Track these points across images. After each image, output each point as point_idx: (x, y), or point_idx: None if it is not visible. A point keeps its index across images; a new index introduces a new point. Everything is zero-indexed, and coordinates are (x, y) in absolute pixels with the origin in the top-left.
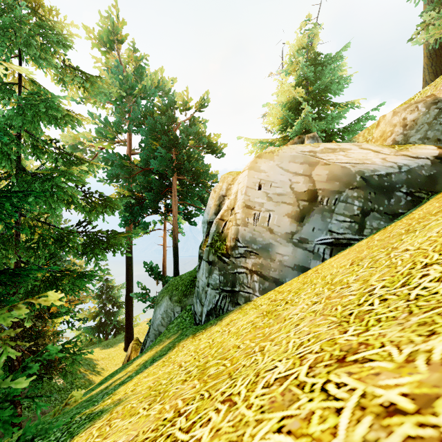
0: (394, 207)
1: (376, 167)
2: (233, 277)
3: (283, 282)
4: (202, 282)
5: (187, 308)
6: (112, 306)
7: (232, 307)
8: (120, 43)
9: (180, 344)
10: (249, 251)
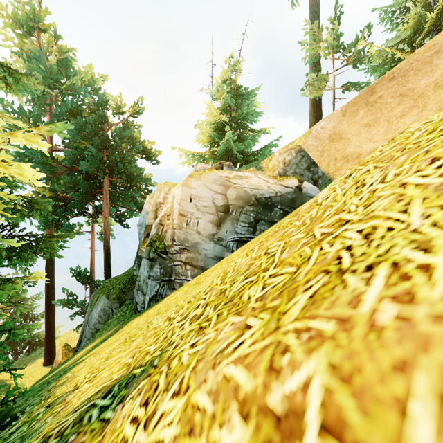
0: (273, 217)
1: (263, 192)
2: (170, 269)
3: (207, 268)
4: (144, 276)
5: (126, 303)
6: (24, 320)
7: (170, 292)
8: (42, 31)
9: (128, 323)
10: (183, 248)
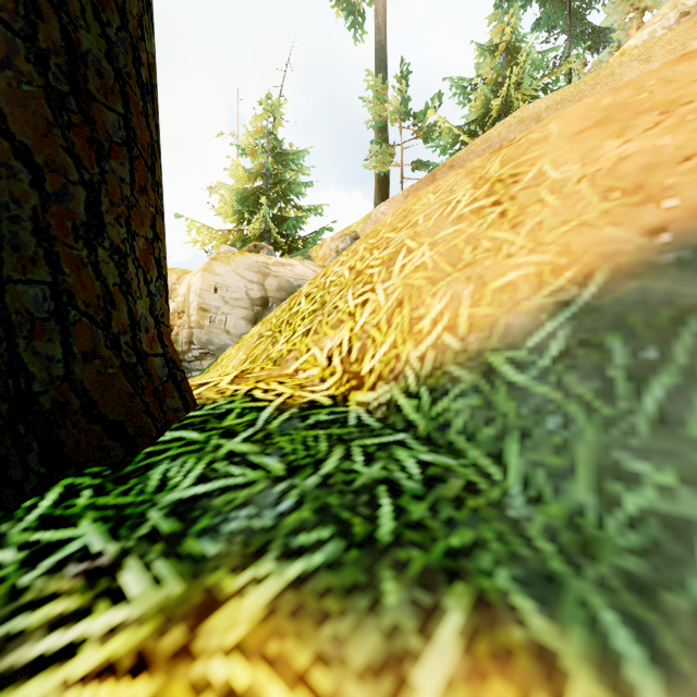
0: None
1: None
2: None
3: None
4: None
5: None
6: None
7: None
8: None
9: None
10: (206, 353)
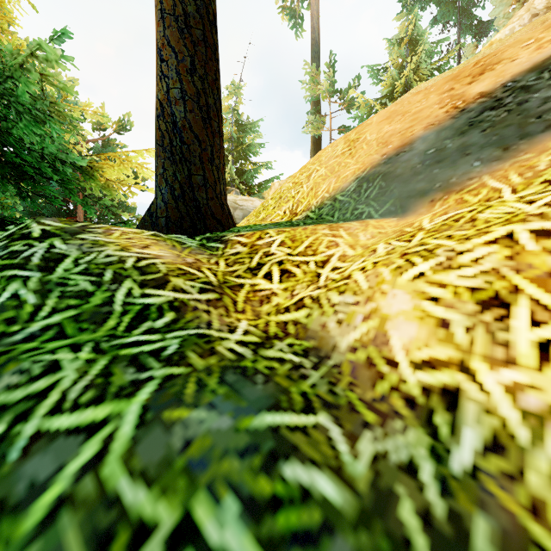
0: None
1: None
2: None
3: None
4: None
5: None
6: None
7: None
8: None
9: None
10: None
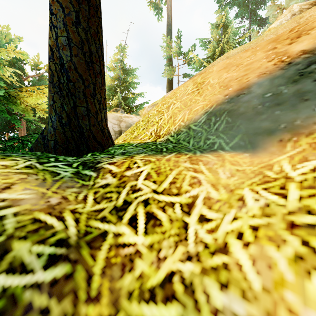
0: None
1: None
2: None
3: None
4: None
5: None
6: None
7: None
8: None
9: None
10: None
